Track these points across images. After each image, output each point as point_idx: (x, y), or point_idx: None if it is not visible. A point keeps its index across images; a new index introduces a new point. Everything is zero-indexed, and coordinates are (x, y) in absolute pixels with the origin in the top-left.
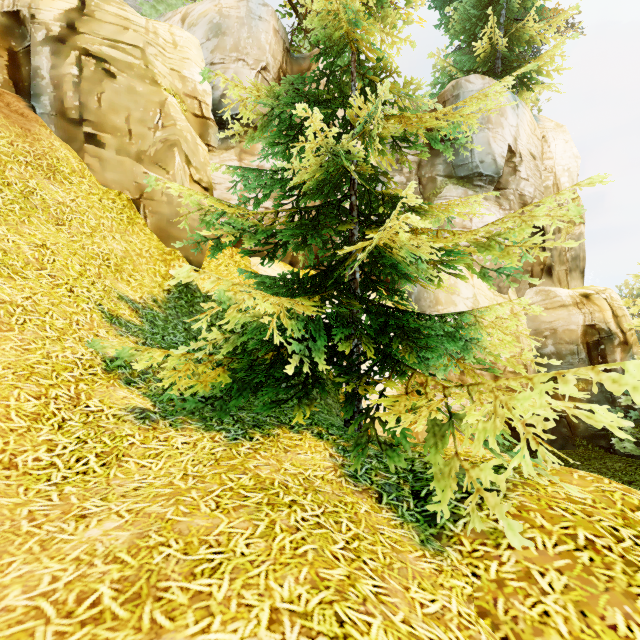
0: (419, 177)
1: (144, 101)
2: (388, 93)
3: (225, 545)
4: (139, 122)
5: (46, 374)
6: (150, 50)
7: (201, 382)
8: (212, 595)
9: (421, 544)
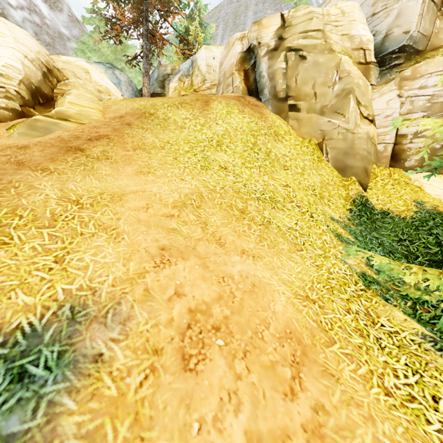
0: None
1: (324, 68)
2: None
3: None
4: (321, 85)
5: (338, 288)
6: (327, 28)
7: None
8: None
9: None
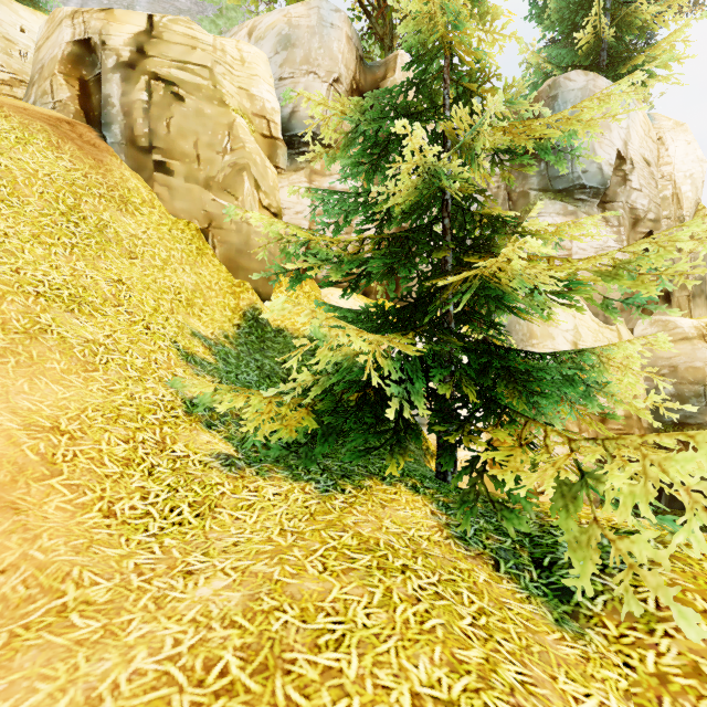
0: (508, 192)
1: (212, 124)
2: (500, 101)
3: (343, 614)
4: (207, 146)
5: (132, 416)
6: (218, 69)
7: (285, 427)
8: (343, 672)
9: (556, 624)
